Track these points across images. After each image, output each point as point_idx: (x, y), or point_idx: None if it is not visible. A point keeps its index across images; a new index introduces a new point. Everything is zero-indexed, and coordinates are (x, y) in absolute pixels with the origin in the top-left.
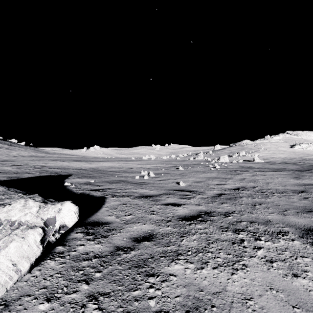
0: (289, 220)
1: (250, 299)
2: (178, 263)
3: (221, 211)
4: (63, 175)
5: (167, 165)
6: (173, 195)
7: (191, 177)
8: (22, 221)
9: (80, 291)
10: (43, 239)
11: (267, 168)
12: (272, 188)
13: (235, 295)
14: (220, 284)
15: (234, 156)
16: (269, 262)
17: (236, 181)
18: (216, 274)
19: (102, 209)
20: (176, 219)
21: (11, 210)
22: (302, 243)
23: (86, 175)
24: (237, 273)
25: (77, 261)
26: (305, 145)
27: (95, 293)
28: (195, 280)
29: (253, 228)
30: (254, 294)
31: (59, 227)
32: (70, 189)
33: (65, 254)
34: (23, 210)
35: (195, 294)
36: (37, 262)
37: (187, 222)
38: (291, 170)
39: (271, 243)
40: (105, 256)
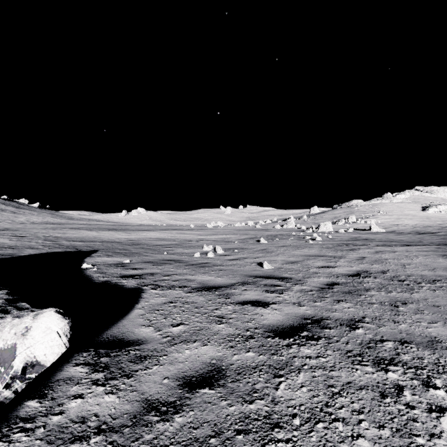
0: None
1: None
2: None
3: (340, 316)
4: (85, 251)
5: (243, 236)
6: (255, 286)
7: (281, 254)
8: None
9: None
10: None
11: (395, 241)
12: (413, 274)
13: None
14: None
15: (340, 223)
16: None
17: (352, 261)
18: None
19: (133, 312)
20: (263, 334)
21: None
22: None
23: (119, 251)
24: None
25: (55, 445)
26: (445, 207)
27: None
28: None
29: (411, 357)
30: None
31: (23, 367)
32: (89, 275)
33: (37, 423)
34: None
35: None
36: None
37: (283, 341)
38: (433, 244)
39: None
40: (120, 428)
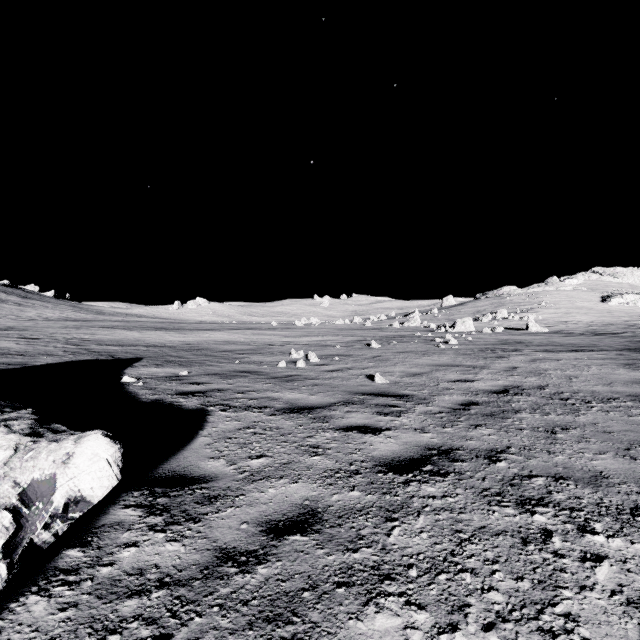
0: None
1: None
2: (385, 608)
3: (476, 446)
4: (124, 359)
5: (347, 338)
6: (362, 407)
7: (399, 363)
8: None
9: None
10: (13, 542)
11: (560, 345)
12: (582, 390)
13: None
14: None
15: (485, 320)
16: (638, 609)
17: (498, 372)
18: None
19: (197, 441)
20: (372, 469)
21: None
22: None
23: (172, 359)
24: None
25: (108, 600)
26: (633, 297)
27: None
28: None
29: (566, 496)
30: None
31: (65, 504)
32: (132, 391)
33: (83, 575)
34: None
35: None
36: None
37: (399, 478)
38: (614, 350)
39: (625, 544)
40: (189, 581)
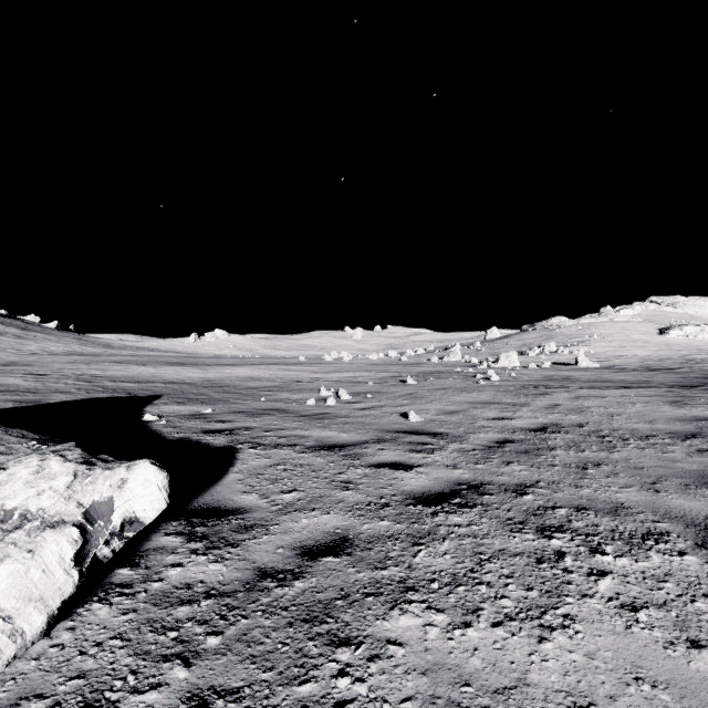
0: (668, 504)
1: (587, 707)
2: (408, 611)
3: (506, 481)
4: (142, 396)
5: (380, 374)
6: (395, 444)
7: (436, 401)
8: (31, 511)
9: (169, 685)
10: (82, 553)
11: (609, 382)
12: (622, 427)
13: (551, 696)
14: (513, 666)
15: (531, 354)
16: (629, 610)
17: (538, 410)
18: (501, 639)
19: (228, 477)
20: (402, 502)
21: (4, 482)
22: (705, 561)
23: (194, 396)
24: (553, 637)
25: (163, 607)
26: (694, 330)
27: (205, 691)
28: (450, 657)
29: (585, 524)
30: (597, 694)
31: (121, 524)
32: (156, 429)
33: (137, 588)
34: (34, 482)
35: (452, 692)
36: (66, 609)
37: (428, 509)
38: (664, 386)
39: (630, 562)
40: (233, 593)
